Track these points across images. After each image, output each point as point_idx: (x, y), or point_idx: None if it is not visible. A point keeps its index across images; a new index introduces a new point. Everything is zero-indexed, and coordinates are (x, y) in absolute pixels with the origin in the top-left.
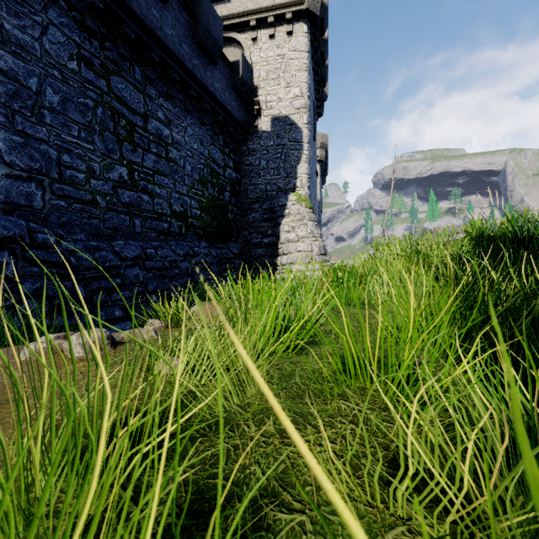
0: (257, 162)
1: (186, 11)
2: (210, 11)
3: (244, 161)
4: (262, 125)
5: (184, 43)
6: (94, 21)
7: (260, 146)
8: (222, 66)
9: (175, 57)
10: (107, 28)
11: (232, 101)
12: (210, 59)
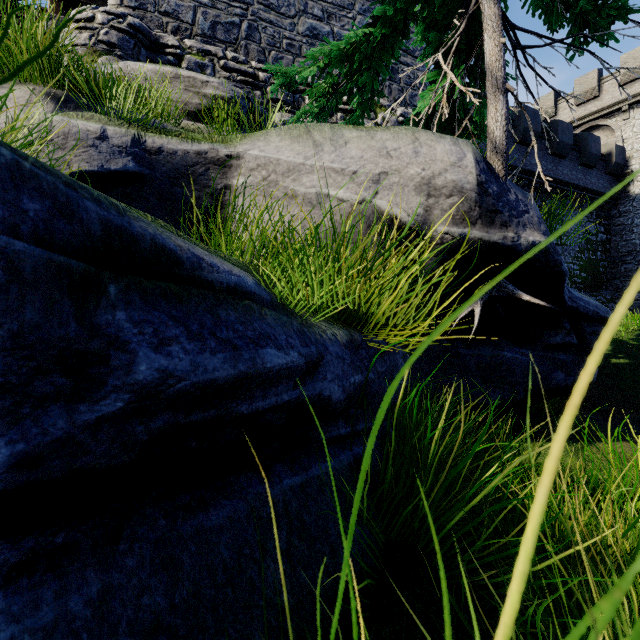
0: (629, 222)
1: (574, 150)
2: (591, 140)
3: (614, 222)
4: (635, 190)
5: (573, 170)
6: (534, 193)
7: (633, 207)
8: (597, 164)
9: (568, 184)
10: (536, 191)
11: (605, 183)
12: (589, 167)
